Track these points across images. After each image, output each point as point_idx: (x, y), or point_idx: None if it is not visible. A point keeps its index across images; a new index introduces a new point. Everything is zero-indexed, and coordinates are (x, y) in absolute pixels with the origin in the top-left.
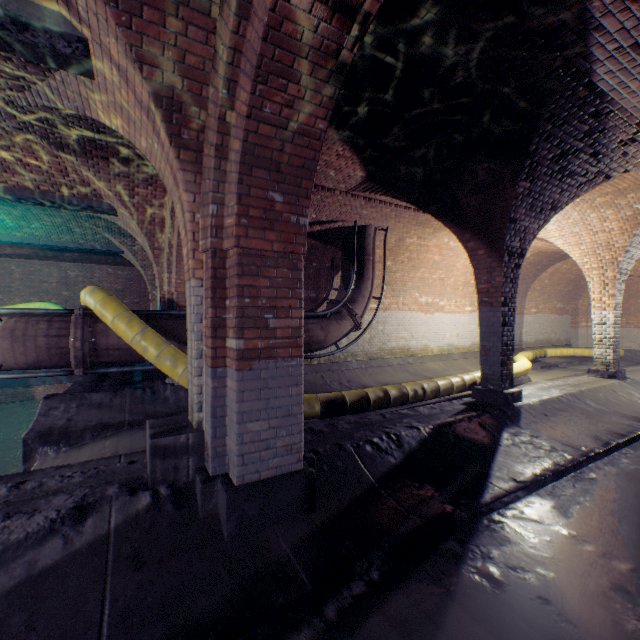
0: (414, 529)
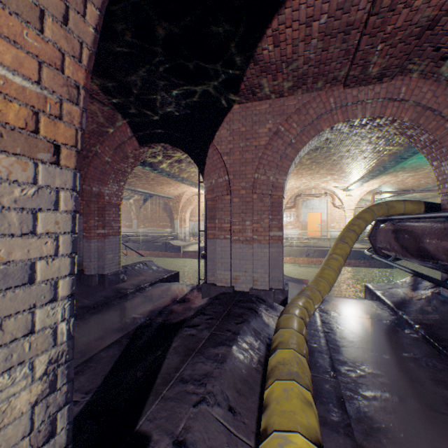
0: (165, 309)
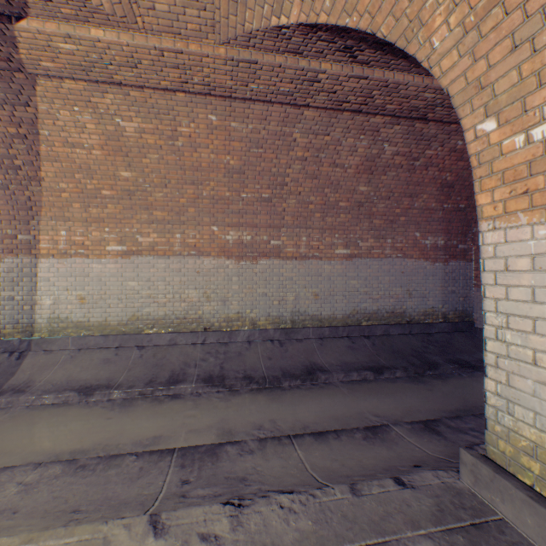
0: None
